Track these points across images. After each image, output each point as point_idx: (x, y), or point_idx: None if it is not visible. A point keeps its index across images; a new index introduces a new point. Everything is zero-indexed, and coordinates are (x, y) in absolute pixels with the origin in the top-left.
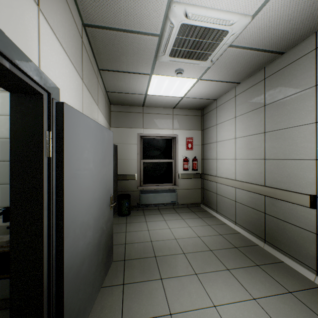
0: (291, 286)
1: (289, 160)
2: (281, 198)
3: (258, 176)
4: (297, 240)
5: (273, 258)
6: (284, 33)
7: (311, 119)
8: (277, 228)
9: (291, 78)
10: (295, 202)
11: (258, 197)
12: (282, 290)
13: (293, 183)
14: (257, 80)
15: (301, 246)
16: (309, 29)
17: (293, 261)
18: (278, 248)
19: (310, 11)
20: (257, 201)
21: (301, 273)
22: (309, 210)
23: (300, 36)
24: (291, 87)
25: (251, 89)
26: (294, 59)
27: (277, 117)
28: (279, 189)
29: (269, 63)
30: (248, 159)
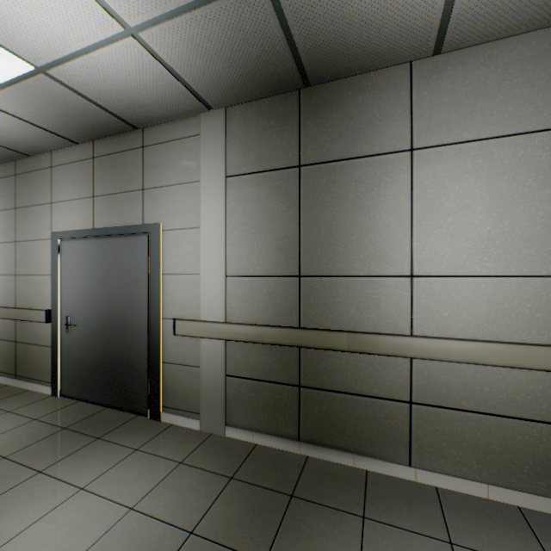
0: (17, 406)
1: (36, 275)
2: (28, 319)
3: (11, 297)
4: (41, 360)
5: (18, 391)
6: (12, 139)
7: (50, 234)
8: (27, 355)
9: (37, 187)
10: (38, 320)
11: (10, 323)
12: (1, 413)
13: (39, 300)
14: (10, 173)
15: (44, 364)
16: (41, 147)
17: (38, 384)
18: (28, 377)
19: (27, 134)
20: (9, 329)
21: (43, 392)
22: (49, 325)
23: (36, 148)
24: (37, 196)
25: (3, 181)
26: (39, 168)
27: (27, 226)
28: (27, 309)
29: (19, 159)
30: (1, 274)
